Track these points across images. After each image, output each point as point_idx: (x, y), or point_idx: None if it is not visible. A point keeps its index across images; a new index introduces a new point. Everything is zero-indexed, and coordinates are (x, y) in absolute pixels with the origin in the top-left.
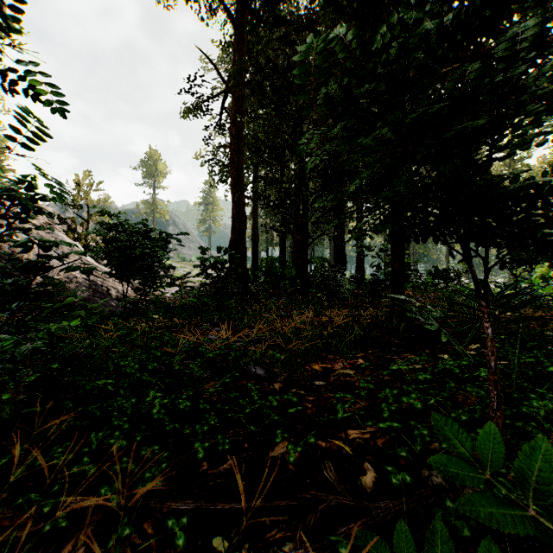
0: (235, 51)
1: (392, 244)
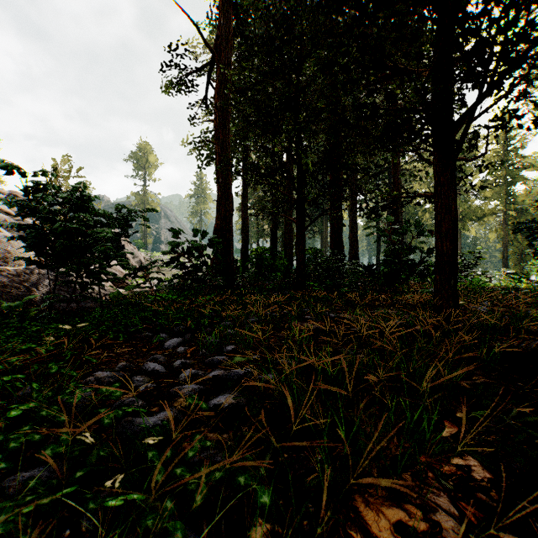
0: (220, 13)
1: (439, 214)
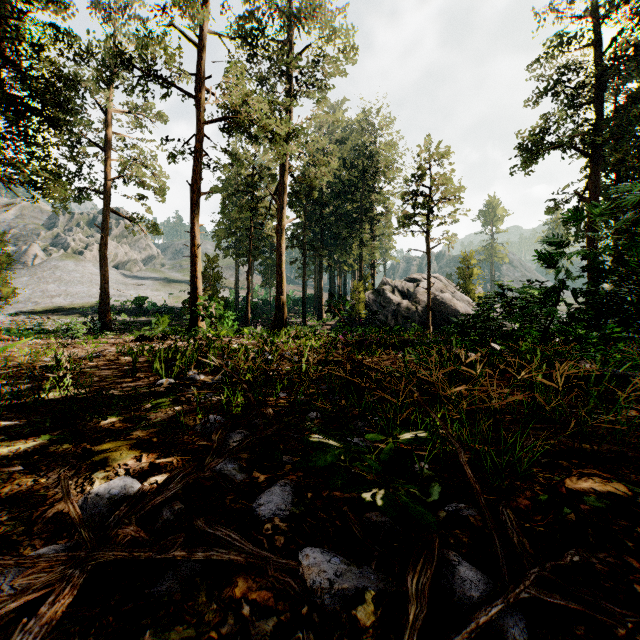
0: (590, 172)
1: None
